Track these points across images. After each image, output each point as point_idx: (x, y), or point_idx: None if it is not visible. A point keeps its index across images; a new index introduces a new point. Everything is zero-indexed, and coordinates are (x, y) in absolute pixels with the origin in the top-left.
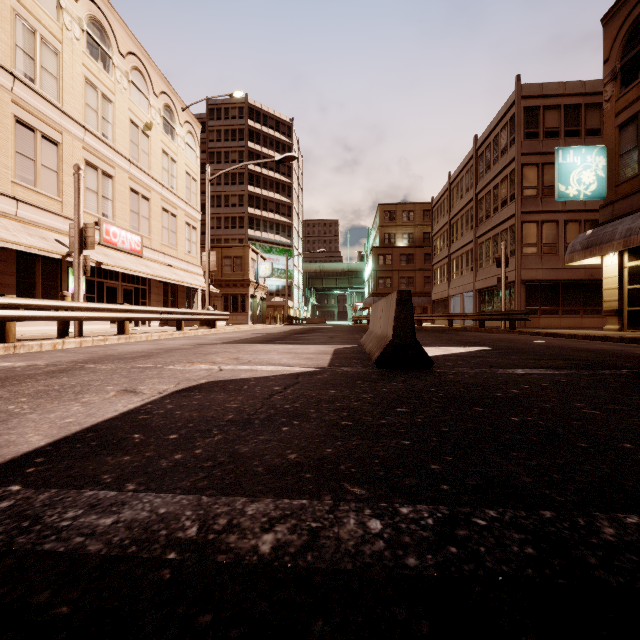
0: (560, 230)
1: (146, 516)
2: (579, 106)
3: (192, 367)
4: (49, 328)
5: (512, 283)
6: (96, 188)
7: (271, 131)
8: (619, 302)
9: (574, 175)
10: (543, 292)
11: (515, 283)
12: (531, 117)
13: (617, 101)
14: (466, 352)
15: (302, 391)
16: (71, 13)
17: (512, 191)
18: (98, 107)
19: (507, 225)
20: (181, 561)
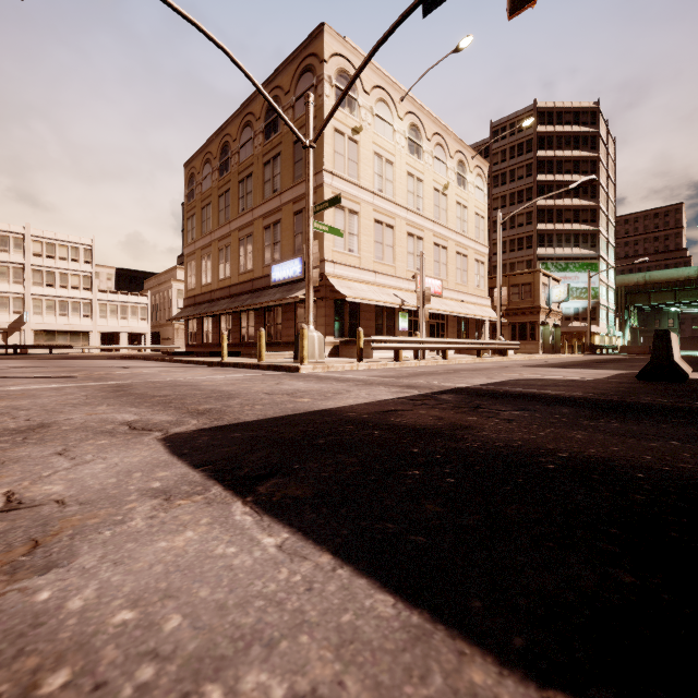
0: None
1: (525, 390)
2: None
3: (510, 375)
4: None
5: None
6: (413, 250)
7: (567, 128)
8: None
9: None
10: None
11: None
12: None
13: None
14: None
15: (574, 383)
16: (399, 131)
17: None
18: (414, 189)
19: None
20: (535, 392)
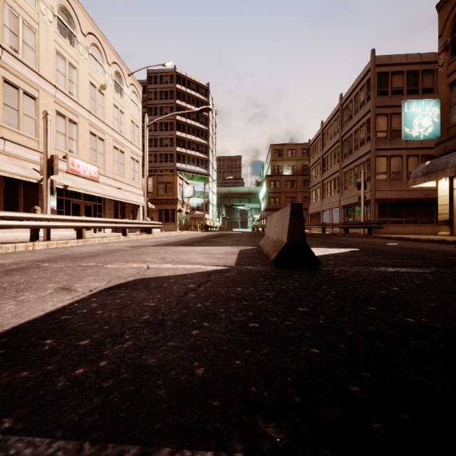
0: (403, 162)
1: None
2: (417, 72)
3: (126, 266)
4: (27, 234)
5: (368, 201)
6: (64, 131)
7: (193, 92)
8: (450, 215)
9: (416, 121)
10: (391, 207)
11: (370, 201)
12: (382, 80)
13: (448, 66)
14: (341, 253)
15: (213, 289)
16: (45, 2)
17: (368, 134)
18: (66, 72)
19: (364, 159)
20: None
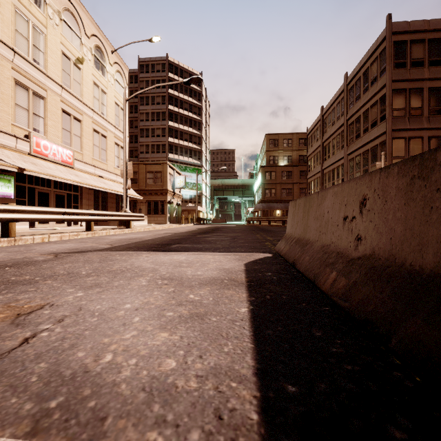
0: (424, 145)
1: None
2: (440, 40)
3: None
4: None
5: None
6: (27, 105)
7: None
8: None
9: None
10: None
11: None
12: (400, 50)
13: None
14: None
15: None
16: None
17: (382, 113)
18: (29, 35)
19: (377, 142)
20: None
